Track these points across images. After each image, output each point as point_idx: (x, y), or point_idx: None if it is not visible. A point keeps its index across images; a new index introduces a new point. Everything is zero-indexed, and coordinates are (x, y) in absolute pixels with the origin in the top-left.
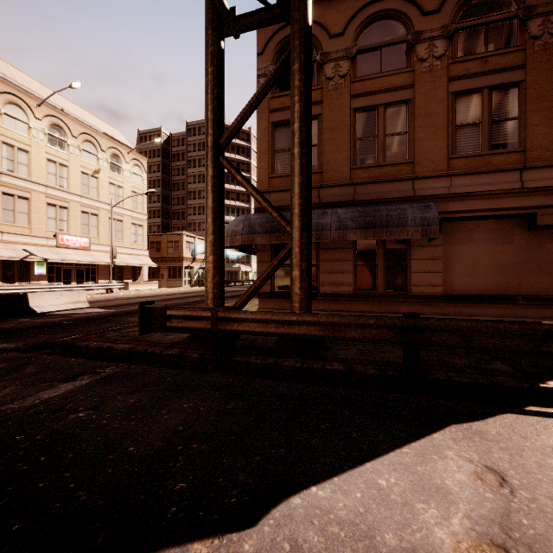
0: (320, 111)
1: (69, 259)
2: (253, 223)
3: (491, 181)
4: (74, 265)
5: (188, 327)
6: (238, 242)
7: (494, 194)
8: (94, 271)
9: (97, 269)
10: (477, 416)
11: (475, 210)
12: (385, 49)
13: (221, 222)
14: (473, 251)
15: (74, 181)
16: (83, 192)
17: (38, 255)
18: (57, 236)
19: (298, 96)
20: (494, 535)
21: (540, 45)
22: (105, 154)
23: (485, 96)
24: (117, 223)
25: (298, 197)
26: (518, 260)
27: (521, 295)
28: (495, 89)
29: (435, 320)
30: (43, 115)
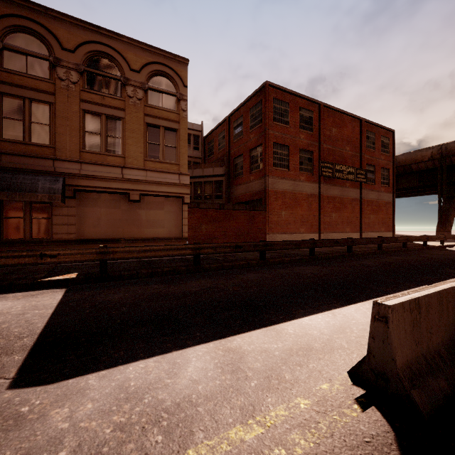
0: None
1: None
2: None
3: (106, 171)
4: None
5: None
6: None
7: (108, 179)
8: None
9: None
10: None
11: (97, 187)
12: (31, 58)
13: None
14: (98, 212)
15: None
16: None
17: None
18: None
19: None
20: None
21: (132, 102)
22: None
23: (103, 119)
24: None
25: None
26: (123, 218)
27: (124, 238)
28: (109, 117)
29: None
30: None
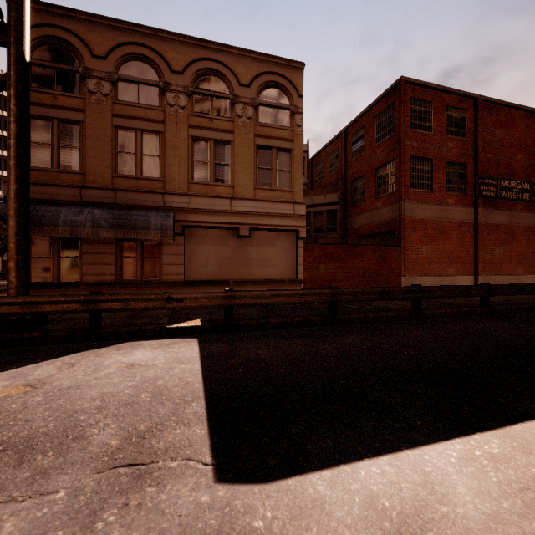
0: (82, 119)
1: None
2: None
3: (214, 203)
4: None
5: None
6: None
7: (216, 212)
8: None
9: None
10: (108, 346)
11: (205, 222)
12: (142, 86)
13: None
14: (206, 250)
15: None
16: None
17: None
18: None
19: (13, 117)
20: (32, 382)
21: (242, 122)
22: None
23: (211, 145)
24: None
25: (13, 201)
26: (231, 257)
27: (233, 279)
28: (217, 142)
29: (109, 295)
30: None
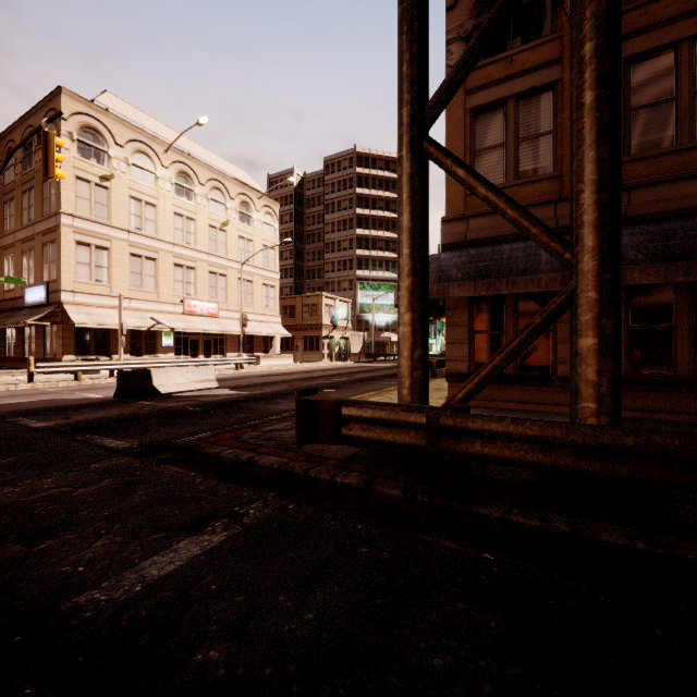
0: (557, 76)
1: (196, 328)
2: (445, 265)
3: None
4: (202, 335)
5: (381, 439)
6: None
7: None
8: (222, 342)
9: (225, 339)
10: None
11: None
12: None
13: (425, 254)
14: None
15: (202, 236)
16: (211, 249)
17: (165, 324)
18: (184, 301)
19: None
20: None
21: None
22: (234, 202)
23: None
24: (247, 284)
25: (597, 188)
26: None
27: None
28: None
29: None
30: (170, 162)
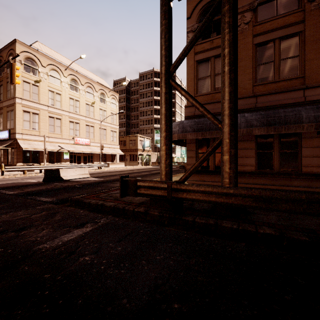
0: None
1: (80, 150)
2: (185, 125)
3: None
4: (82, 154)
5: (151, 193)
6: (176, 138)
7: None
8: (92, 157)
9: (93, 156)
10: None
11: None
12: None
13: (170, 123)
14: None
15: (82, 108)
16: (86, 114)
17: (65, 148)
18: (74, 138)
19: (228, 28)
20: None
21: None
22: (97, 93)
23: None
24: (103, 130)
25: (228, 102)
26: None
27: None
28: None
29: None
30: (67, 74)
